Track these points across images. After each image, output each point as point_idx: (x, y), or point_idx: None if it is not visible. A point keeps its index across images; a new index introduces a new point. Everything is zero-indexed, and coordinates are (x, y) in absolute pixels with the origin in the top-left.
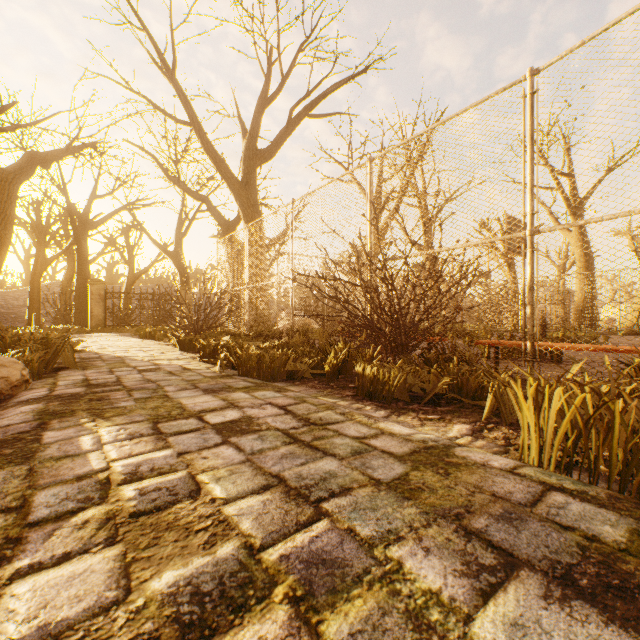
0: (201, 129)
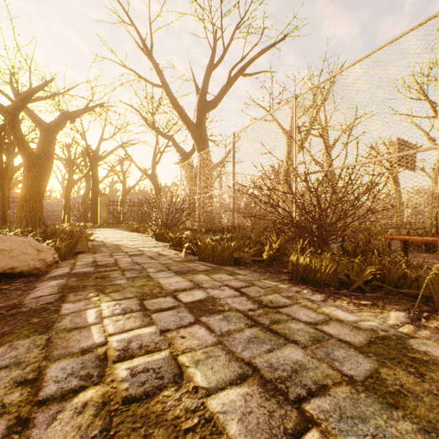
0: (169, 89)
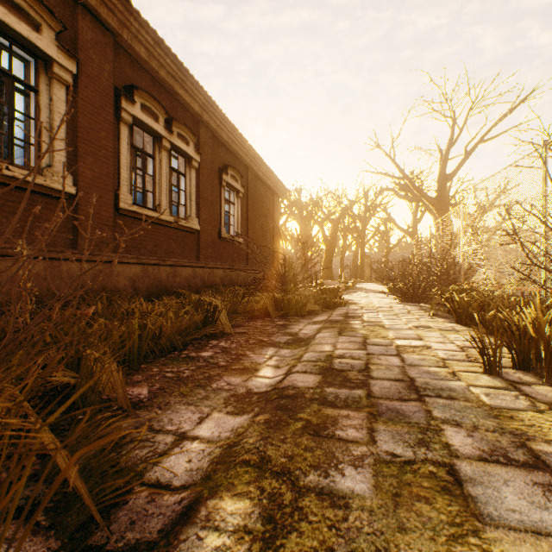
0: (408, 179)
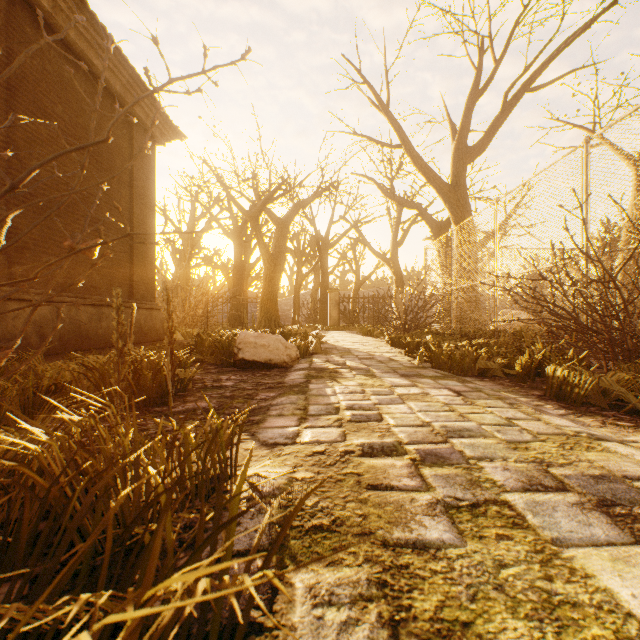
0: (411, 147)
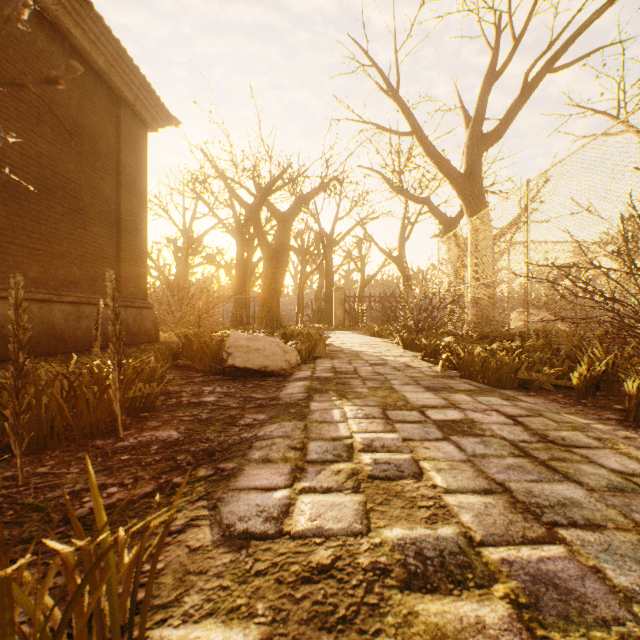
0: (422, 134)
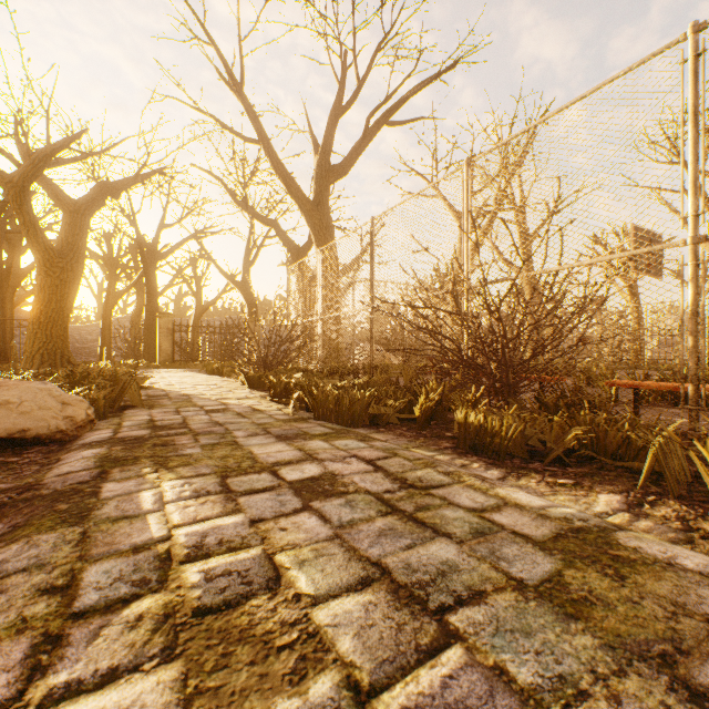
0: (270, 146)
